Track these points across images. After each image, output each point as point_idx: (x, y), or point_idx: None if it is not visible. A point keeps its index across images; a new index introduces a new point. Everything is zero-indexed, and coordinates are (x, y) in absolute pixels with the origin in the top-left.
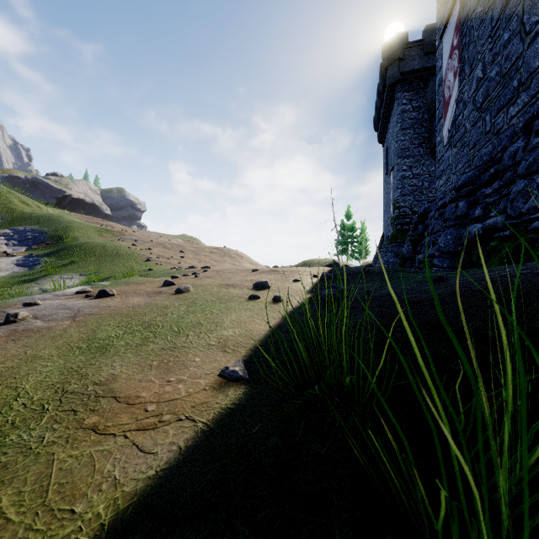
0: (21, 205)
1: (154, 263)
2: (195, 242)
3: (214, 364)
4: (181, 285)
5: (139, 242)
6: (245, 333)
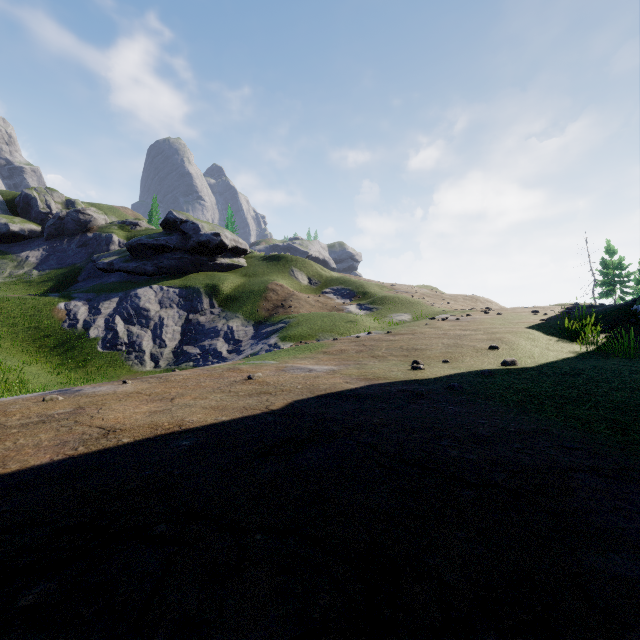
0: (322, 272)
1: (437, 307)
2: (438, 291)
3: (536, 320)
4: (499, 312)
5: (410, 294)
6: (539, 318)
